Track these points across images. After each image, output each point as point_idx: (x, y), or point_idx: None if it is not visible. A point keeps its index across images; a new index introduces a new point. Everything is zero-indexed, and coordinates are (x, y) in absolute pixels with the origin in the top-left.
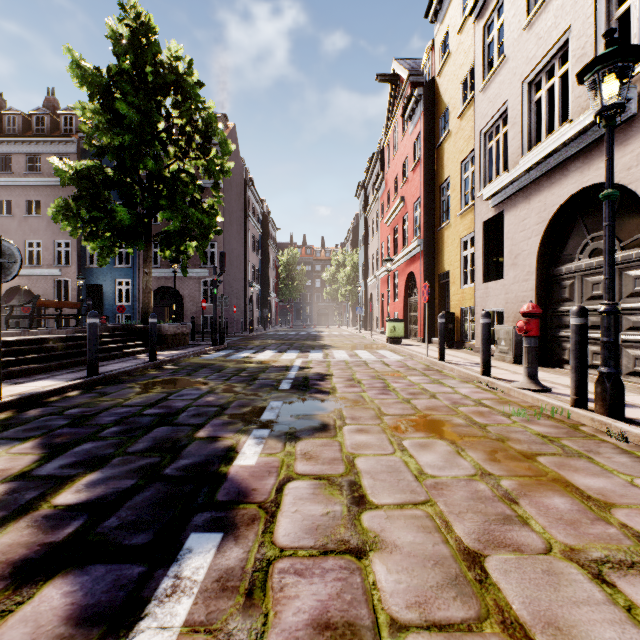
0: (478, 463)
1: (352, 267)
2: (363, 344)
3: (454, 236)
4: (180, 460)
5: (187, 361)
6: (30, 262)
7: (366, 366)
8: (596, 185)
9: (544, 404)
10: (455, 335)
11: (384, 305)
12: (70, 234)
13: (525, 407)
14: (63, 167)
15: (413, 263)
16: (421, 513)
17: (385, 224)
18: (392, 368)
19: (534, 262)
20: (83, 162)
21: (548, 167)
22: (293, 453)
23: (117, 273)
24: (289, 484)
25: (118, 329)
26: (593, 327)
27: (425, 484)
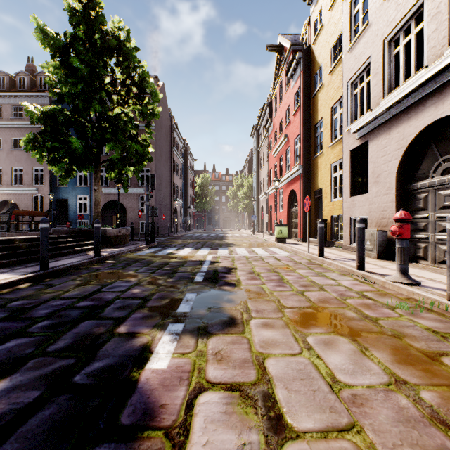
0: (387, 366)
1: (248, 187)
2: (257, 243)
3: (326, 162)
4: (94, 362)
5: (124, 256)
6: (16, 183)
7: (262, 261)
8: (448, 117)
9: (420, 297)
10: (327, 236)
11: (272, 214)
12: (38, 160)
13: (403, 299)
14: (32, 109)
15: (294, 183)
16: (350, 447)
17: (273, 155)
18: (283, 262)
19: (394, 180)
20: (48, 107)
21: (406, 104)
22: (204, 353)
23: (78, 191)
24: (200, 397)
25: (74, 232)
26: (445, 231)
27: (342, 397)
